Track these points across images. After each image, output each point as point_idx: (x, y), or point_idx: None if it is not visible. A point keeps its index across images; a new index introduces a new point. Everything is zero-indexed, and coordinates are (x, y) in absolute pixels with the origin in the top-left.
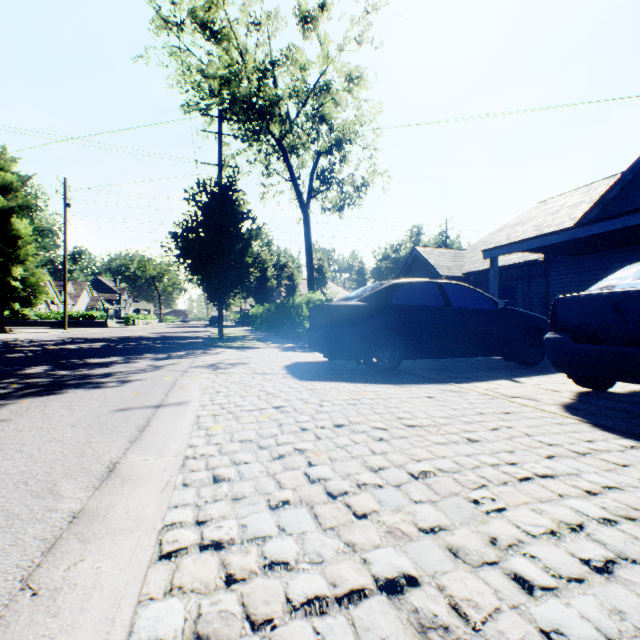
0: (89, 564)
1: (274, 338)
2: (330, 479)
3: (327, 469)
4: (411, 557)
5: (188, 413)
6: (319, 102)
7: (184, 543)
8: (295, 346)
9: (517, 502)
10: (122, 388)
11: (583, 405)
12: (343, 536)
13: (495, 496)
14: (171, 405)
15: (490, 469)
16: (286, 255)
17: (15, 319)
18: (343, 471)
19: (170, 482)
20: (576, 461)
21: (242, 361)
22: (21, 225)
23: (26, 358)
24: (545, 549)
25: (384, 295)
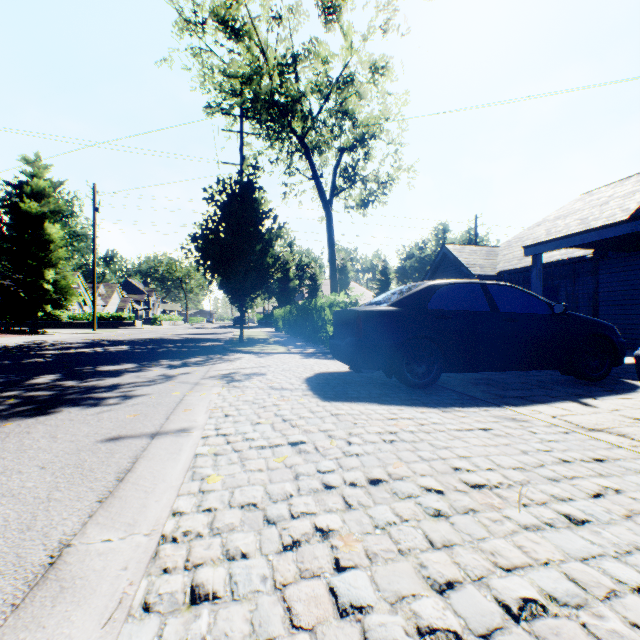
0: None
1: (295, 341)
2: (371, 608)
3: (364, 581)
4: None
5: (185, 449)
6: (342, 96)
7: None
8: (317, 352)
9: None
10: (122, 407)
11: None
12: None
13: None
14: (168, 435)
15: (638, 601)
16: (308, 255)
17: (51, 320)
18: (390, 588)
19: (125, 599)
20: None
21: (259, 371)
22: (53, 230)
23: (42, 364)
24: None
25: (419, 299)
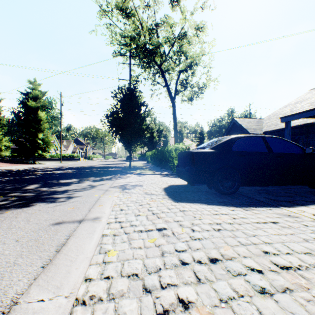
0: None
1: (157, 168)
2: None
3: None
4: None
5: (97, 231)
6: (180, 44)
7: None
8: (168, 173)
9: None
10: (67, 203)
11: None
12: None
13: None
14: (89, 221)
15: None
16: (163, 125)
17: (41, 157)
18: None
19: None
20: None
21: (139, 183)
22: (42, 114)
23: (33, 179)
24: None
25: (227, 145)
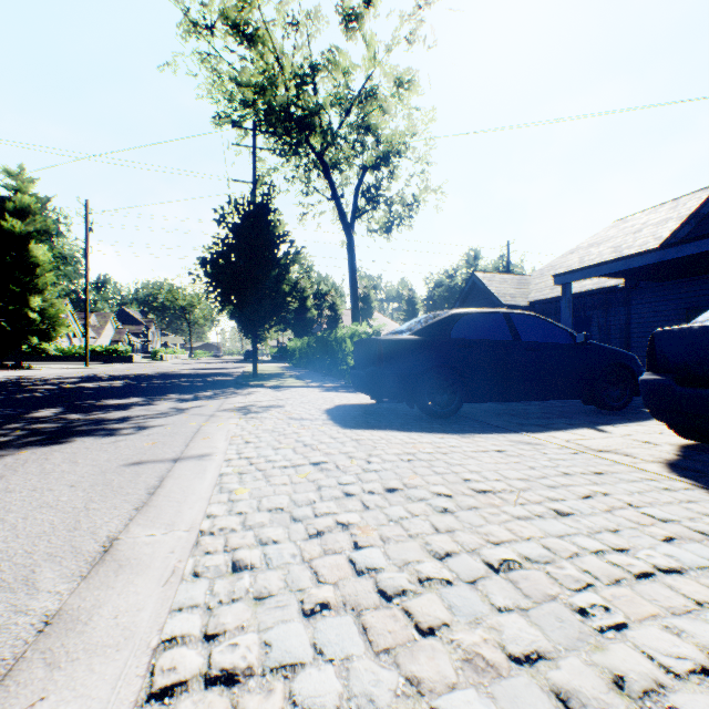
0: (50, 707)
1: (314, 376)
2: (382, 569)
3: (378, 554)
4: (503, 708)
5: (210, 470)
6: (364, 110)
7: (184, 672)
8: (337, 385)
9: (641, 614)
10: (137, 436)
11: (691, 463)
12: (403, 666)
13: (608, 603)
14: (191, 459)
15: (593, 558)
16: (328, 283)
17: (34, 354)
18: (399, 557)
19: (177, 570)
20: (705, 546)
21: (277, 403)
22: (39, 251)
23: (38, 399)
24: (700, 701)
25: (441, 327)
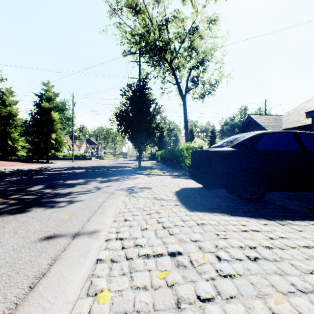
0: None
1: (167, 168)
2: None
3: None
4: None
5: (91, 252)
6: (191, 39)
7: None
8: (179, 174)
9: None
10: (66, 208)
11: None
12: None
13: None
14: (84, 235)
15: None
16: (173, 124)
17: (55, 157)
18: None
19: None
20: None
21: (148, 185)
22: (55, 115)
23: (40, 179)
24: None
25: (250, 142)
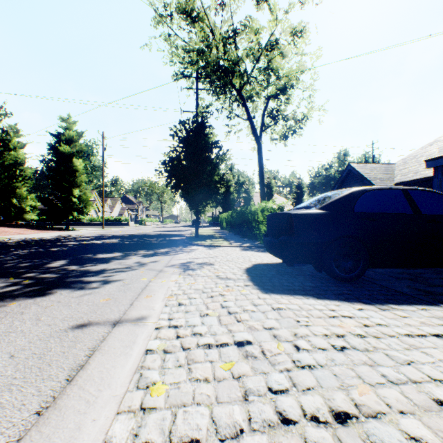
0: None
1: (235, 237)
2: None
3: None
4: None
5: (138, 342)
6: (269, 57)
7: None
8: (252, 245)
9: None
10: (100, 290)
11: None
12: None
13: None
14: (128, 323)
15: None
16: (243, 176)
17: (78, 221)
18: None
19: None
20: None
21: (208, 261)
22: (78, 163)
23: (61, 252)
24: None
25: (345, 203)
